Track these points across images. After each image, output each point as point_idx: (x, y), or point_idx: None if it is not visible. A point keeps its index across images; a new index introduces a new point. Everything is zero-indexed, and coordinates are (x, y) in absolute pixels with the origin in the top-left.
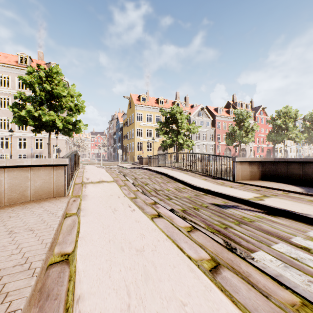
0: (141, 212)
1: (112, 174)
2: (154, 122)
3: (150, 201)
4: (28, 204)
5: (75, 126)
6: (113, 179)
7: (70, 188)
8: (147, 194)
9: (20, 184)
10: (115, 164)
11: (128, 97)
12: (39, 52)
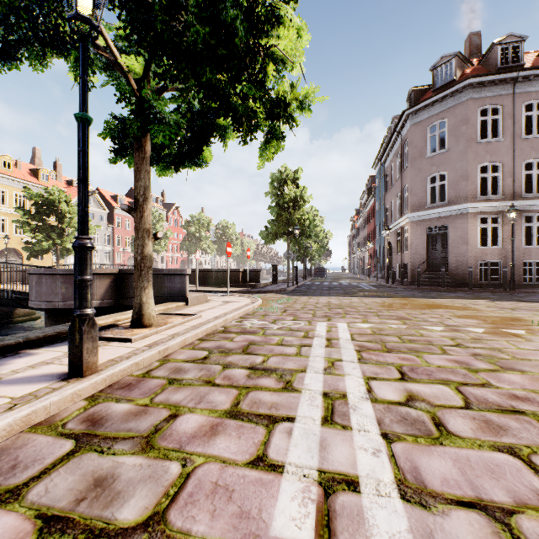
0: None
1: None
2: None
3: None
4: None
5: None
6: None
7: None
8: None
9: None
10: None
11: None
12: None
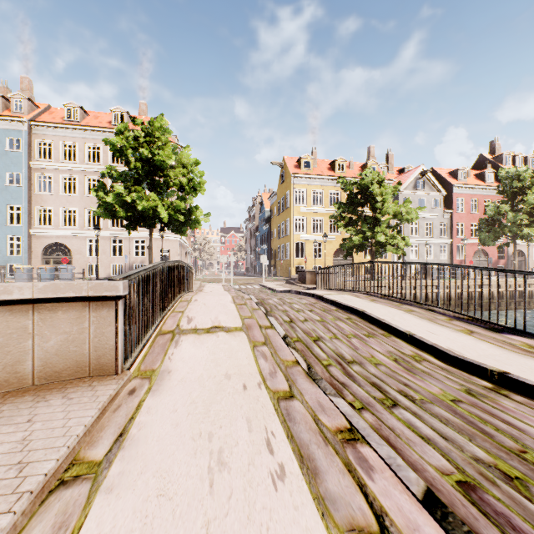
0: (308, 492)
1: (242, 310)
2: (326, 205)
3: (335, 421)
4: (13, 403)
5: (190, 218)
6: (242, 322)
7: (142, 346)
8: (322, 384)
9: (5, 347)
10: (257, 281)
11: (279, 162)
12: (141, 104)
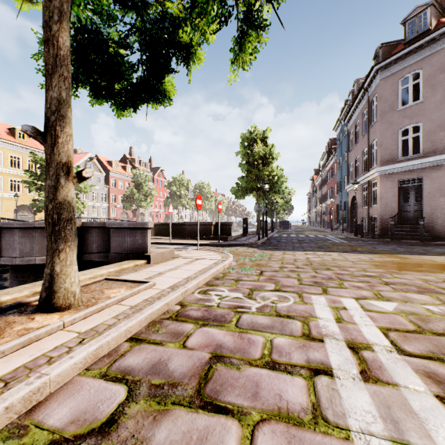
0: None
1: None
2: (6, 166)
3: None
4: None
5: None
6: None
7: None
8: None
9: None
10: None
11: None
12: None
